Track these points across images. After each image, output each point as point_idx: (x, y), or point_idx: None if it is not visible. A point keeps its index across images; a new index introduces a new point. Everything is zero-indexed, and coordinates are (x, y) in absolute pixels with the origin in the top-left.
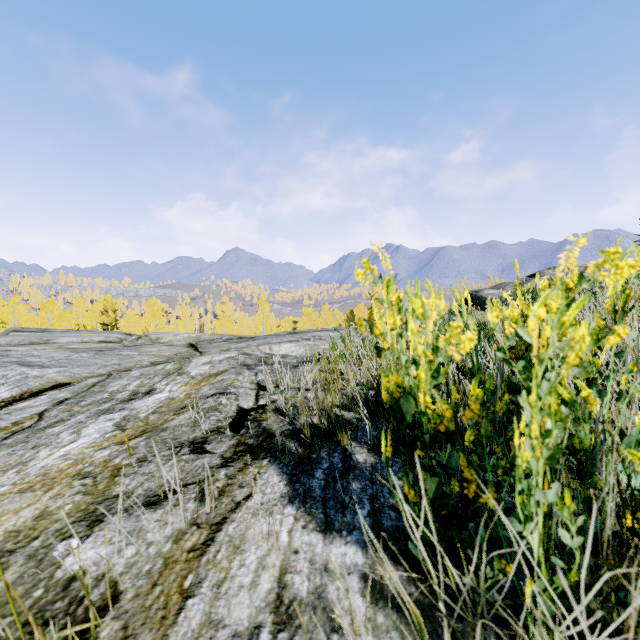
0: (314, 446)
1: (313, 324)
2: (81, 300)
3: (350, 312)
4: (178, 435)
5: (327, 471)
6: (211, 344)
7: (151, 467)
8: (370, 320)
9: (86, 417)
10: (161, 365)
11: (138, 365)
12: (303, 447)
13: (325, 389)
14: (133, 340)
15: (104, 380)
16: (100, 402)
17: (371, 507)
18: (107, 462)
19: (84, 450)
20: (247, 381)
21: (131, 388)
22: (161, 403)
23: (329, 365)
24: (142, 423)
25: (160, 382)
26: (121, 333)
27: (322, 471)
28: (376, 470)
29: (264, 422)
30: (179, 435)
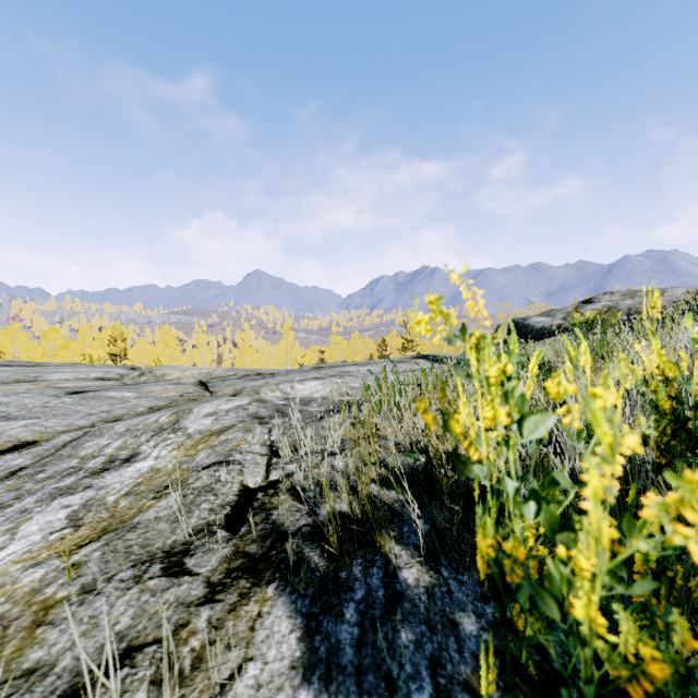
0: (343, 558)
1: (342, 354)
2: (87, 328)
3: (382, 341)
4: (150, 538)
5: (362, 606)
6: (224, 382)
7: (97, 605)
8: (404, 350)
9: (35, 501)
10: (154, 416)
11: (132, 412)
12: (327, 557)
13: (358, 470)
14: (135, 377)
15: (79, 438)
16: (63, 474)
17: (433, 686)
18: (34, 594)
19: (9, 567)
20: (257, 442)
21: (109, 451)
22: (141, 477)
23: (361, 414)
24: (106, 514)
25: (147, 443)
26: (124, 367)
27: (355, 606)
28: (434, 601)
29: (274, 512)
30: (152, 538)
